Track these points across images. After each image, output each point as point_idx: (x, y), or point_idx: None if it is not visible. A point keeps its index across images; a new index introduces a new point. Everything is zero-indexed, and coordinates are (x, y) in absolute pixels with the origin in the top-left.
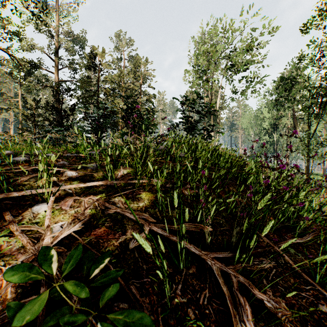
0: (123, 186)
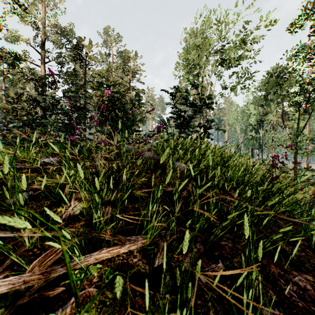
0: None
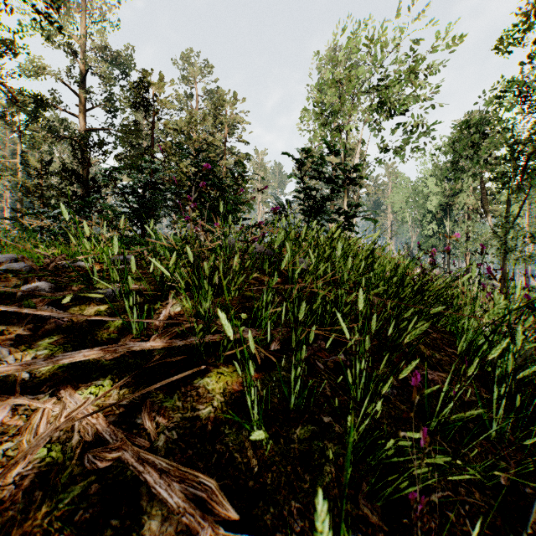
0: (166, 351)
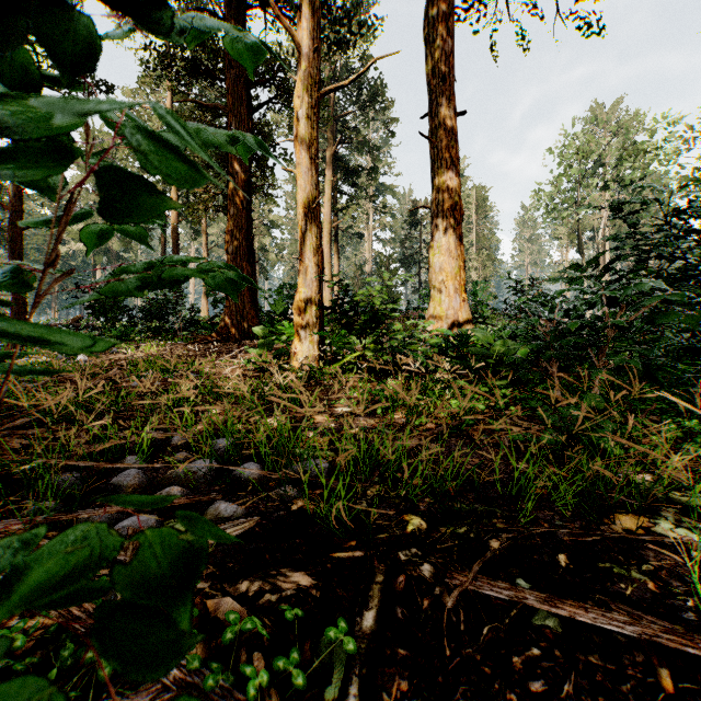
0: None
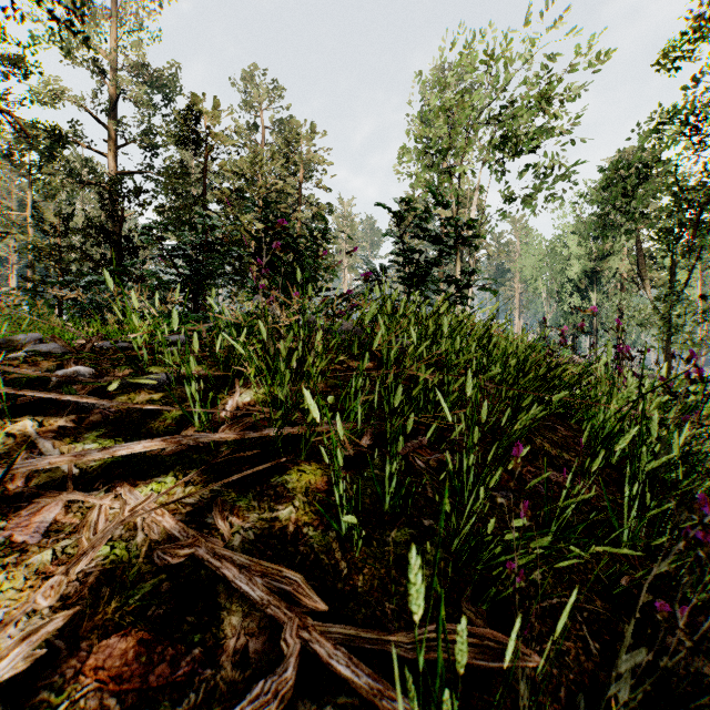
0: (236, 446)
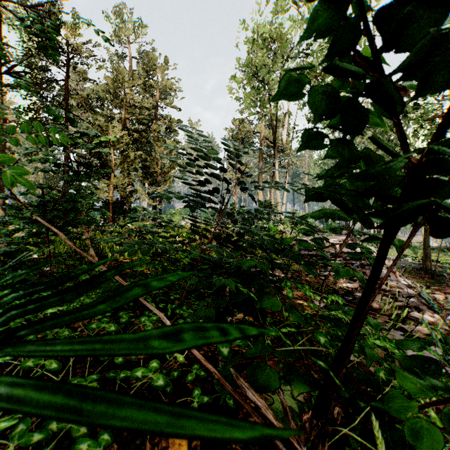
0: None
